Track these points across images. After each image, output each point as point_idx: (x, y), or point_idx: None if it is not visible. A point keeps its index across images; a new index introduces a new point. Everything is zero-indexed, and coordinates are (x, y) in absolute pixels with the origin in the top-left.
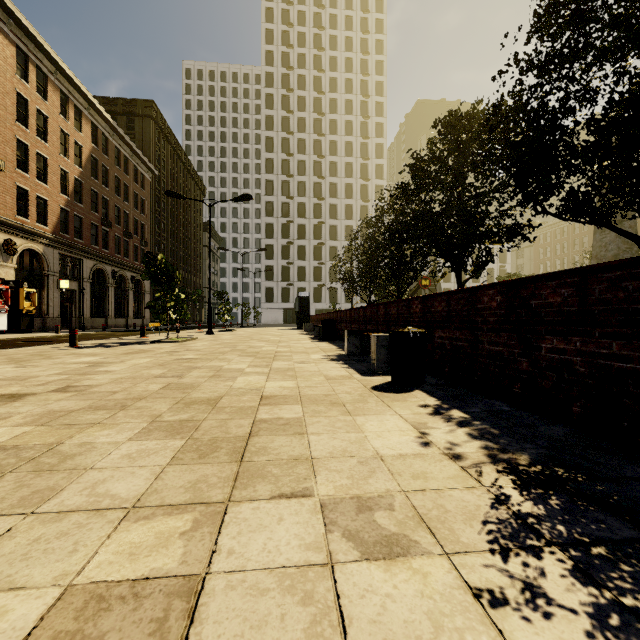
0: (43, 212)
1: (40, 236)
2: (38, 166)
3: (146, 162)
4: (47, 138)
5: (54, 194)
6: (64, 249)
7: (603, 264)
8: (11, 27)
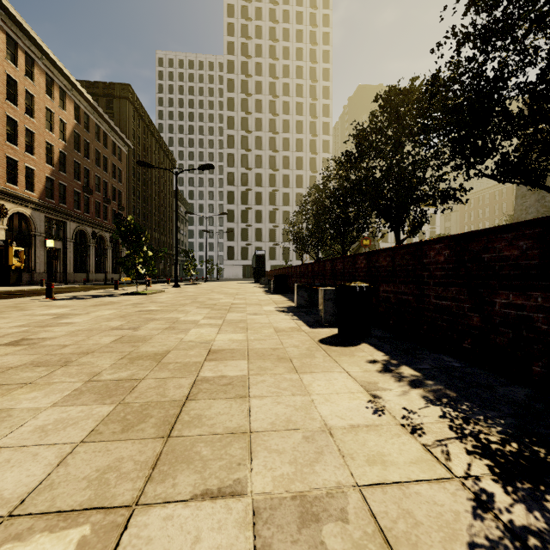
0: (31, 180)
1: (28, 201)
2: (26, 140)
3: (123, 137)
4: (34, 115)
5: (41, 164)
6: (50, 213)
7: None
8: (2, 17)
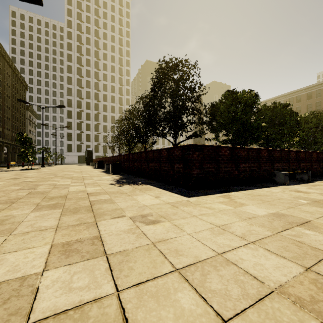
0: None
1: None
2: None
3: None
4: None
5: None
6: None
7: (138, 152)
8: None
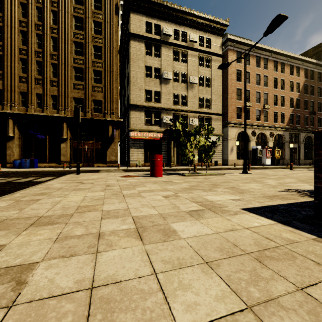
0: (282, 118)
1: (281, 128)
2: (281, 101)
3: None
4: (284, 88)
5: (287, 109)
6: (291, 131)
7: None
8: (271, 56)
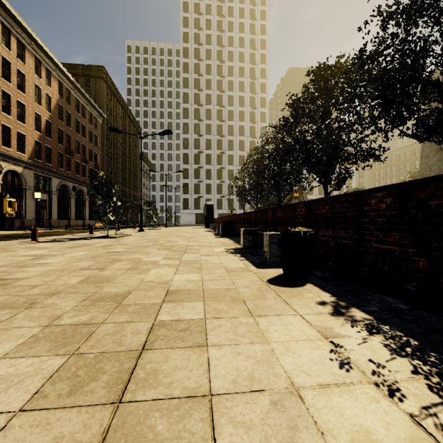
0: (22, 143)
1: (19, 161)
2: (18, 110)
3: (98, 109)
4: (25, 90)
5: (30, 131)
6: (38, 170)
7: None
8: None
